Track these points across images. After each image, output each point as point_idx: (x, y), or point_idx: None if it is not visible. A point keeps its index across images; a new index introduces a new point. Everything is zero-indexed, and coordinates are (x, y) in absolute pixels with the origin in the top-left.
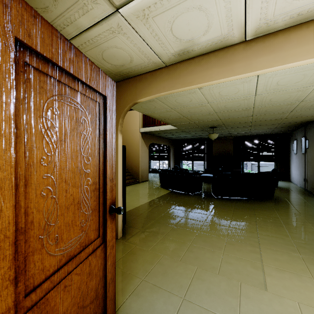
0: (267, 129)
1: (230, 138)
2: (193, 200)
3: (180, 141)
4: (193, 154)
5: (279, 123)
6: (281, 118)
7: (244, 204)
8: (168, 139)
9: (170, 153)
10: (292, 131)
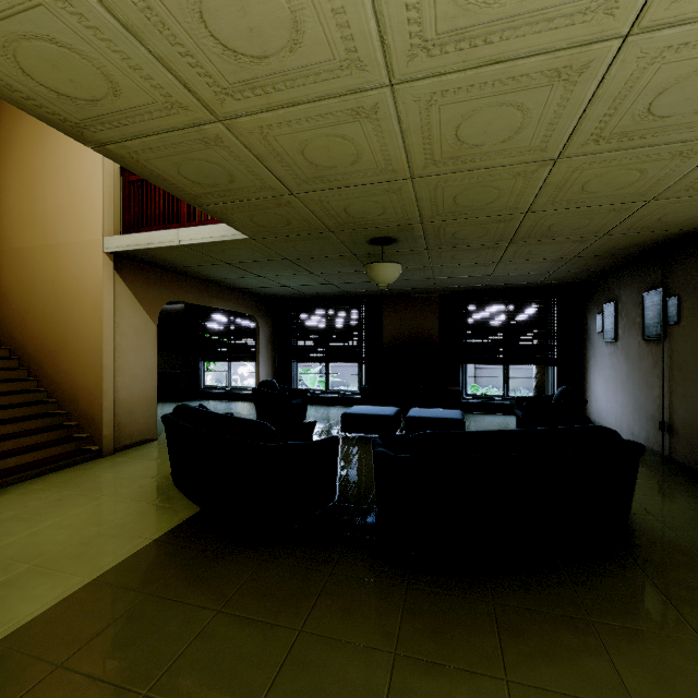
0: (545, 263)
1: (431, 295)
2: (267, 608)
3: (290, 302)
4: (327, 342)
5: (603, 235)
6: (642, 197)
7: (544, 626)
8: (249, 295)
9: (257, 340)
10: (600, 276)
